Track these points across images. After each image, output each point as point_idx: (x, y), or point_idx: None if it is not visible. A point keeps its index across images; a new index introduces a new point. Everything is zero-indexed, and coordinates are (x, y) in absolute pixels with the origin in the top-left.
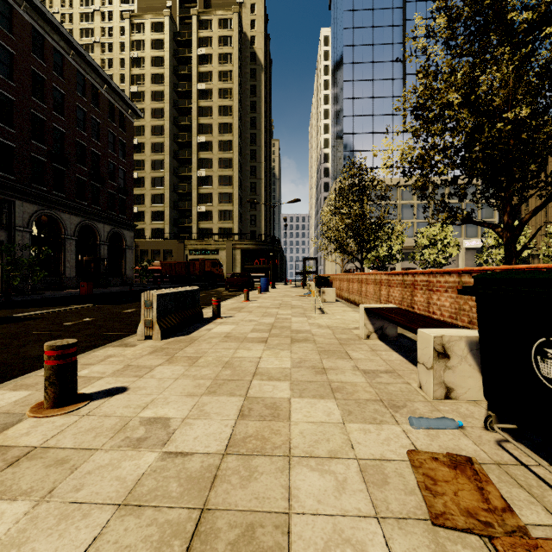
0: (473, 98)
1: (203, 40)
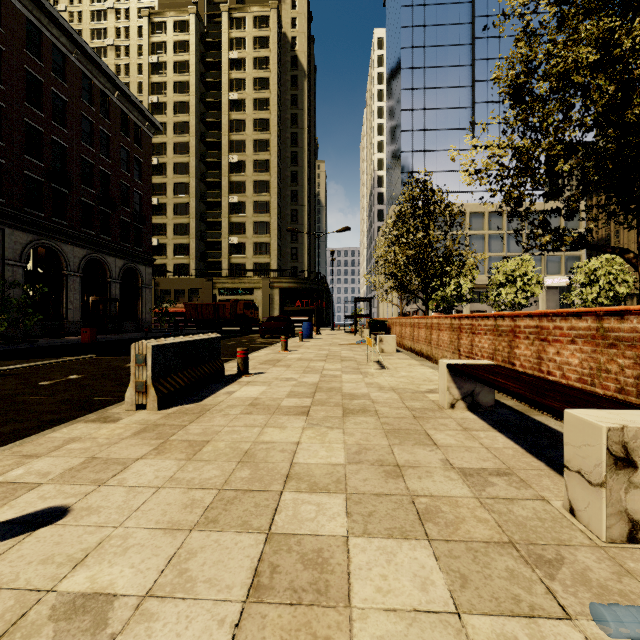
0: (617, 54)
1: (236, 41)
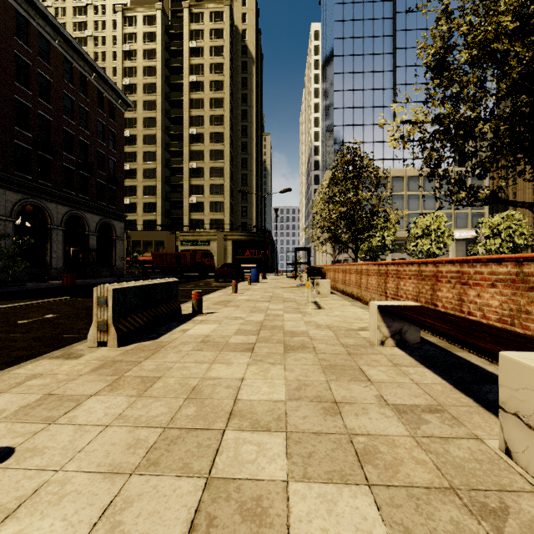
0: None
1: (195, 32)
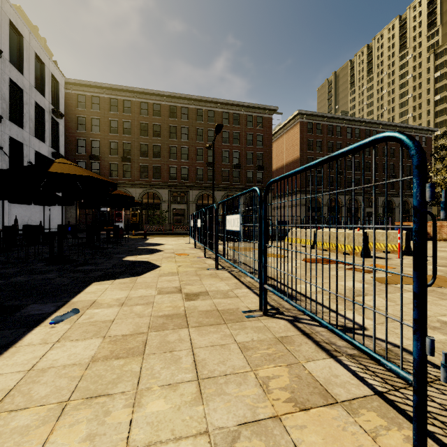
0: None
1: None
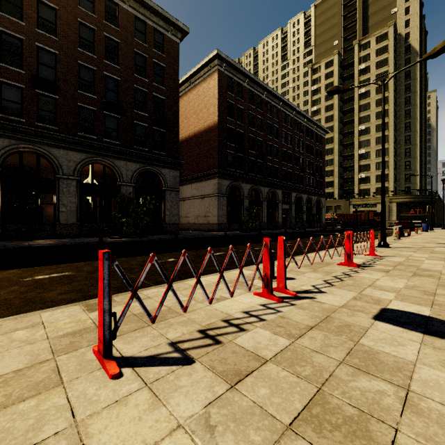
0: None
1: (363, 58)
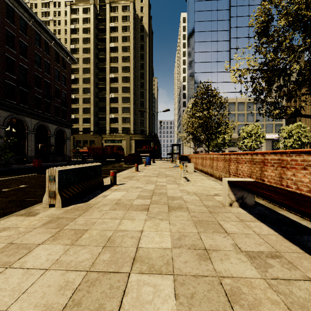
0: None
1: (113, 18)
